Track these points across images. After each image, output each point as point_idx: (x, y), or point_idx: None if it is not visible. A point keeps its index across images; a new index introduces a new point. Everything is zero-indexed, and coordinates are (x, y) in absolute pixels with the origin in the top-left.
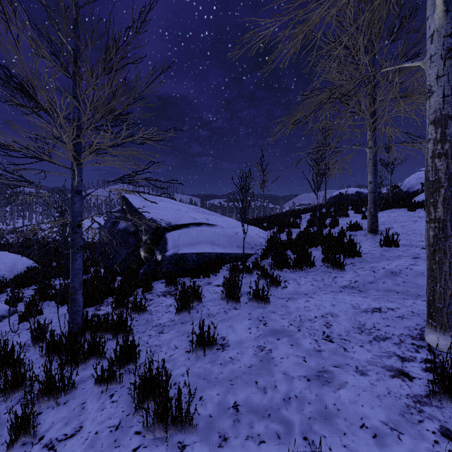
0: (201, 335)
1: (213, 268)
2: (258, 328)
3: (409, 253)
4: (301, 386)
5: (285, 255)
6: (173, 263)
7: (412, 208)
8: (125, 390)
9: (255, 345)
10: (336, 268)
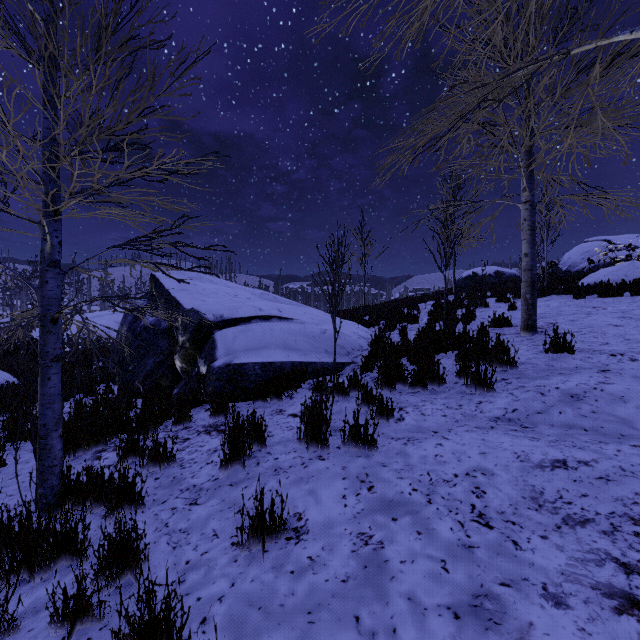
0: (259, 516)
1: (287, 386)
2: (359, 495)
3: (593, 364)
4: (444, 632)
5: (399, 366)
6: (224, 379)
7: (580, 295)
8: (107, 635)
9: (354, 530)
10: (480, 387)
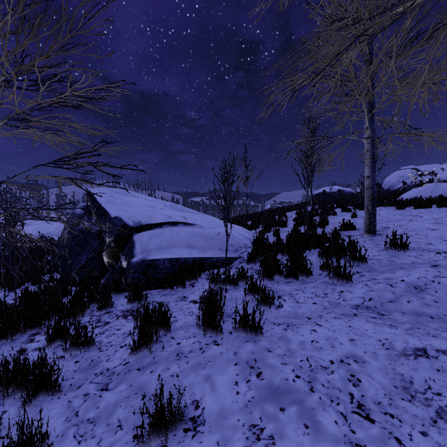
0: (158, 412)
1: (190, 276)
2: (249, 382)
3: (425, 260)
4: None
5: (276, 261)
6: (140, 272)
7: (401, 206)
8: None
9: (246, 422)
10: (341, 278)
